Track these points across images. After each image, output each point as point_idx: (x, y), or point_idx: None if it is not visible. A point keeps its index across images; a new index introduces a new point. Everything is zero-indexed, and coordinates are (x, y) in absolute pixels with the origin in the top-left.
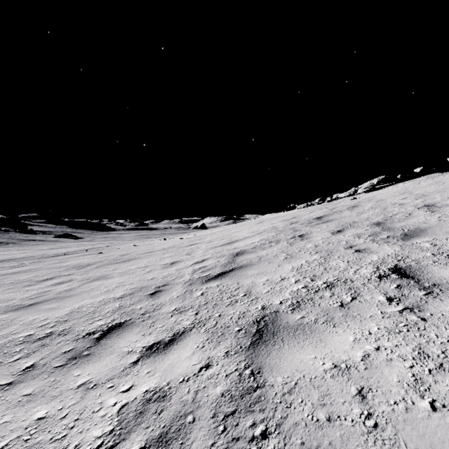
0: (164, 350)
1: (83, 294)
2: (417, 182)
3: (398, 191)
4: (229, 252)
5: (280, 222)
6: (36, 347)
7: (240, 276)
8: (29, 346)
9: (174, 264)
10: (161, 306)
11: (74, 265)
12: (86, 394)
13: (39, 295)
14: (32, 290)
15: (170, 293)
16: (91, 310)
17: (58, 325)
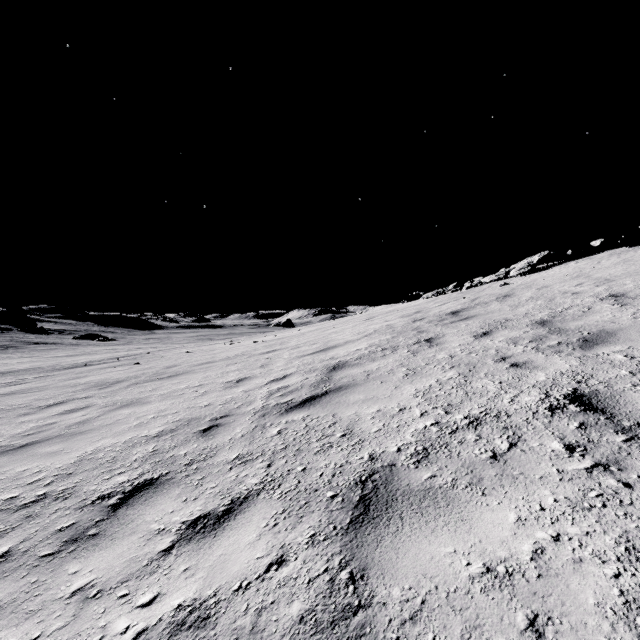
0: (214, 529)
1: (103, 429)
2: (597, 261)
3: (569, 274)
4: (322, 365)
5: (398, 318)
6: (17, 520)
7: (337, 403)
8: (7, 519)
9: (241, 382)
10: (217, 451)
11: (96, 382)
12: (82, 609)
13: (38, 430)
14: (29, 421)
15: (232, 430)
16: (111, 456)
17: (57, 481)
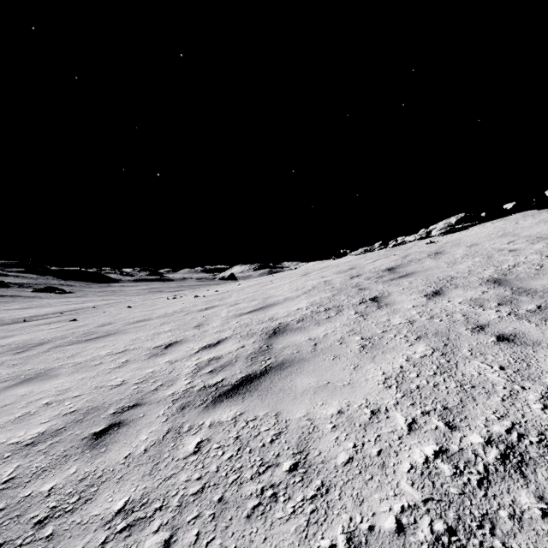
0: None
1: None
2: (514, 221)
3: (493, 233)
4: (261, 328)
5: (334, 274)
6: None
7: (281, 391)
8: None
9: (170, 347)
10: (99, 485)
11: (18, 344)
12: None
13: None
14: None
15: (136, 434)
16: None
17: None
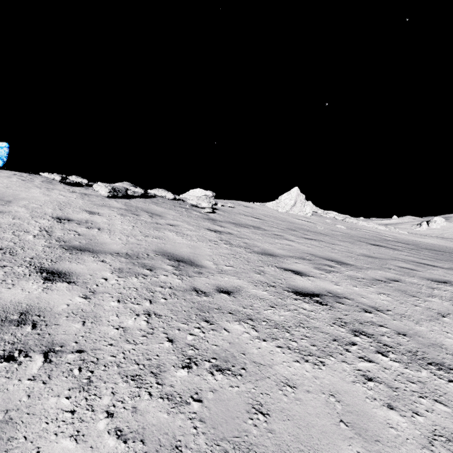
0: None
1: None
2: None
3: None
4: None
5: None
6: None
7: None
8: None
9: None
10: None
11: None
12: None
13: None
14: None
15: None
16: None
17: None
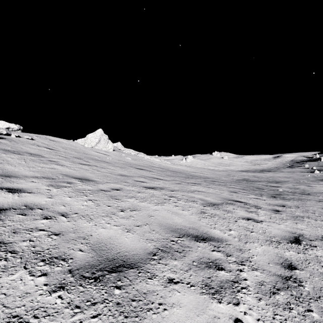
0: None
1: None
2: None
3: None
4: None
5: None
6: None
7: None
8: None
9: None
10: None
11: None
12: None
13: None
14: None
15: None
16: None
17: None
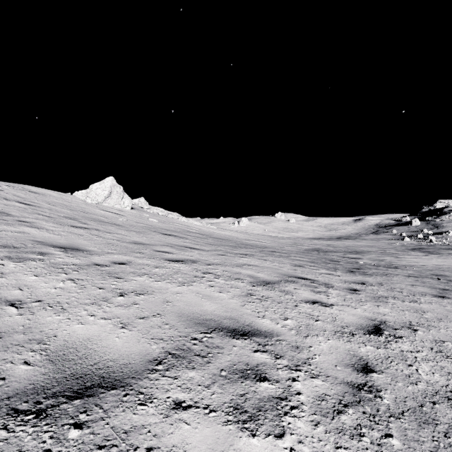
0: None
1: None
2: None
3: None
4: None
5: None
6: None
7: None
8: None
9: None
10: None
11: None
12: None
13: None
14: None
15: None
16: None
17: None
